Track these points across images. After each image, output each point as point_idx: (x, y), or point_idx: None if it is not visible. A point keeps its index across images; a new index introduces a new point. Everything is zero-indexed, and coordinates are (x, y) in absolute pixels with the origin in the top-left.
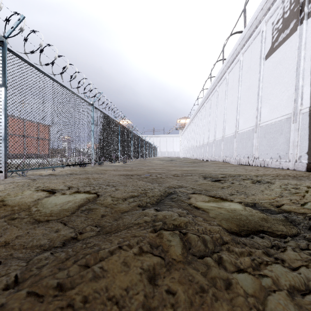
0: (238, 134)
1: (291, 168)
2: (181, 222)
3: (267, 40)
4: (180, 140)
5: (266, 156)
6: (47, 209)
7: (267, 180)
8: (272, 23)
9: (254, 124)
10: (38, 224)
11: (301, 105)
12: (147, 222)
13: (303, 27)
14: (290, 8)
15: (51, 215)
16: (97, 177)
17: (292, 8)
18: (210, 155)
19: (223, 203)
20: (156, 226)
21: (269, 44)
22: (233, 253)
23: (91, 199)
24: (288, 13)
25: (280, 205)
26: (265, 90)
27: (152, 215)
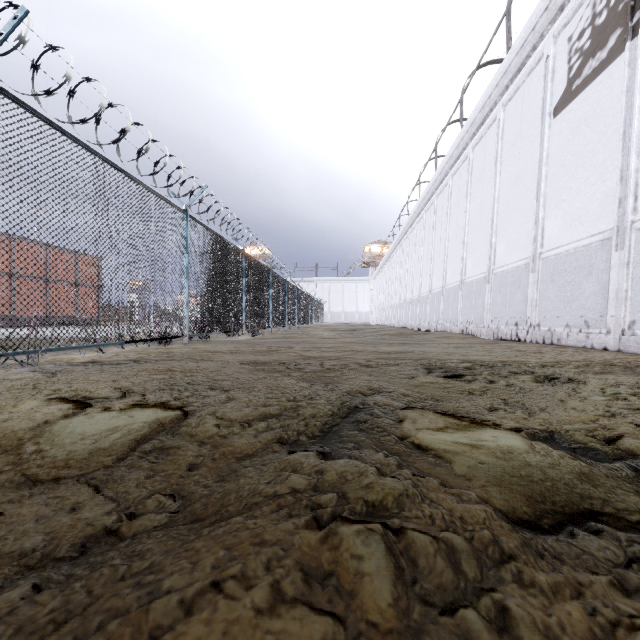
0: (495, 276)
1: (612, 347)
2: (386, 496)
3: (558, 75)
4: (370, 288)
5: (555, 321)
6: (62, 448)
7: (568, 374)
8: (569, 37)
9: (530, 253)
10: (32, 490)
11: (633, 212)
12: (298, 492)
13: (639, 44)
14: (608, 6)
15: (67, 466)
16: (191, 368)
17: (613, 5)
18: (434, 320)
19: (479, 434)
20: (321, 505)
21: (563, 83)
22: (534, 593)
23: (167, 423)
24: (605, 15)
25: (614, 437)
26: (552, 182)
27: (311, 469)
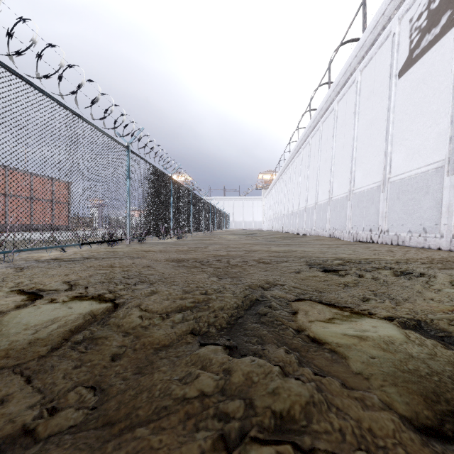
0: (354, 195)
1: (444, 248)
2: (293, 404)
3: (401, 47)
4: (262, 204)
5: (400, 228)
6: (6, 338)
7: (419, 269)
8: (410, 19)
9: (381, 178)
10: None
11: None
12: (206, 396)
13: None
14: None
15: (6, 356)
16: (128, 264)
17: None
18: (309, 227)
19: (361, 324)
20: (229, 414)
21: (406, 53)
22: None
23: (99, 315)
24: (438, 1)
25: None
26: (398, 125)
27: (219, 366)
